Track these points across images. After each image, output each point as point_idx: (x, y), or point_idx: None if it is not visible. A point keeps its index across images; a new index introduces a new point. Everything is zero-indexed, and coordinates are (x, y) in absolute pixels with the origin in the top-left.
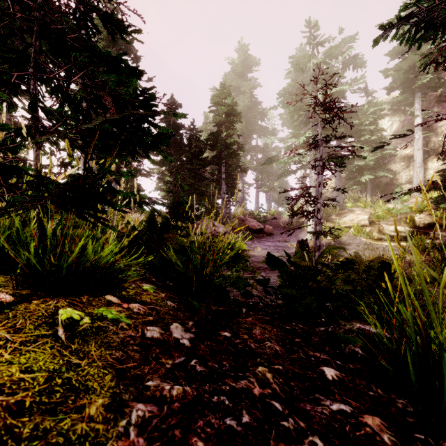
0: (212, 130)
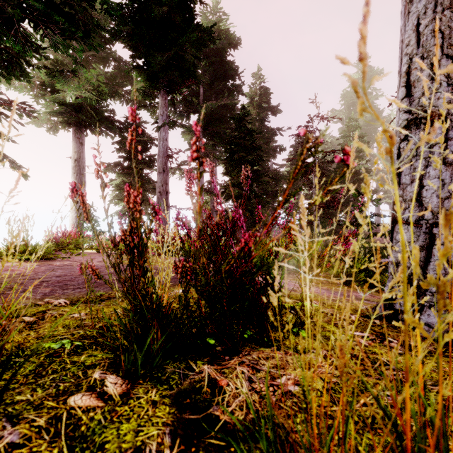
0: (329, 148)
